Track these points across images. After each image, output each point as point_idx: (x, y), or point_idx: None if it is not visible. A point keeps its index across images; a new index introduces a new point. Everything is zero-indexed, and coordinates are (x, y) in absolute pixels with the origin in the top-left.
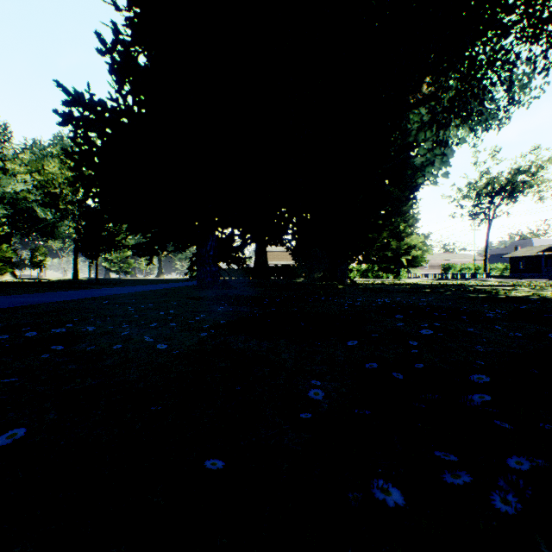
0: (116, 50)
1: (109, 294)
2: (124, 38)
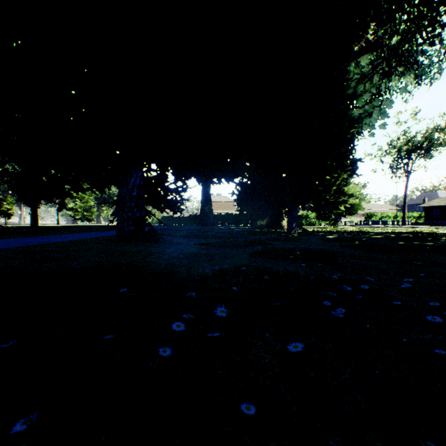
0: None
1: None
2: None
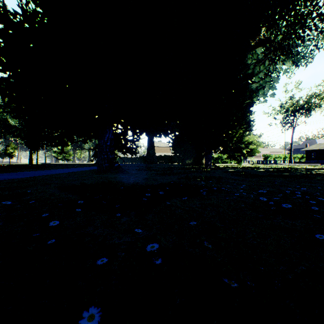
0: None
1: None
2: None
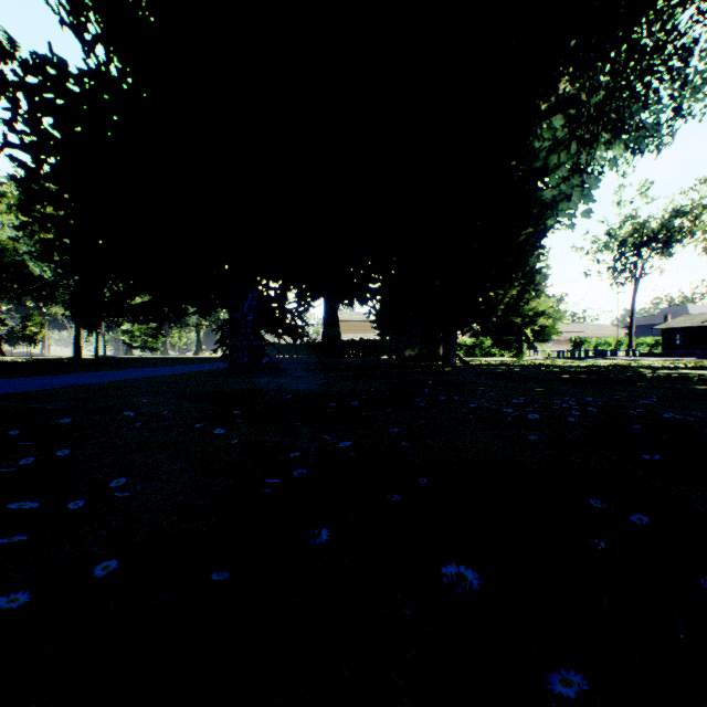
0: None
1: (60, 386)
2: None
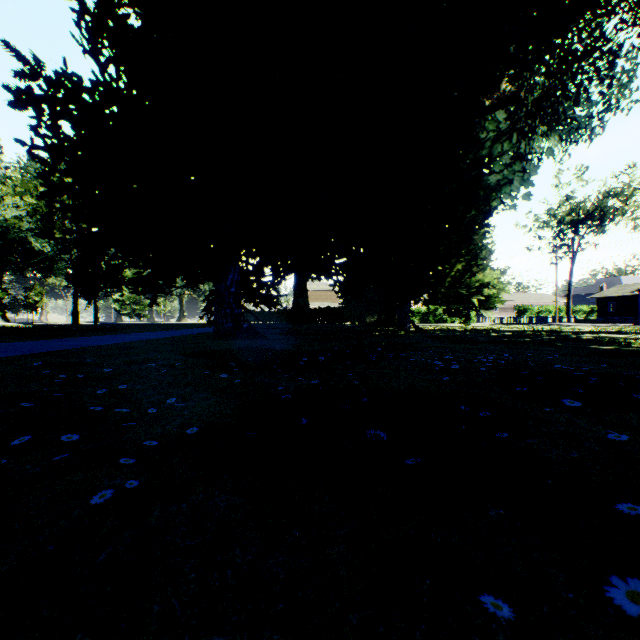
0: None
1: (80, 346)
2: None
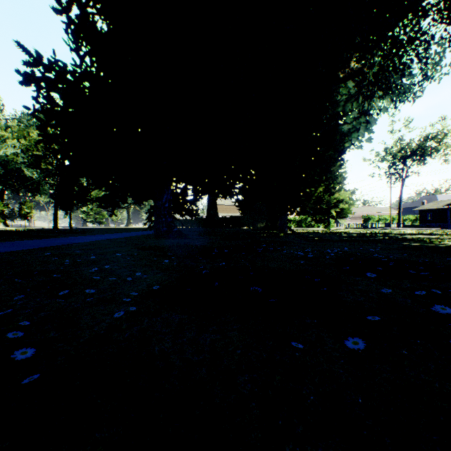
0: (71, 9)
1: (67, 243)
2: (83, 4)
